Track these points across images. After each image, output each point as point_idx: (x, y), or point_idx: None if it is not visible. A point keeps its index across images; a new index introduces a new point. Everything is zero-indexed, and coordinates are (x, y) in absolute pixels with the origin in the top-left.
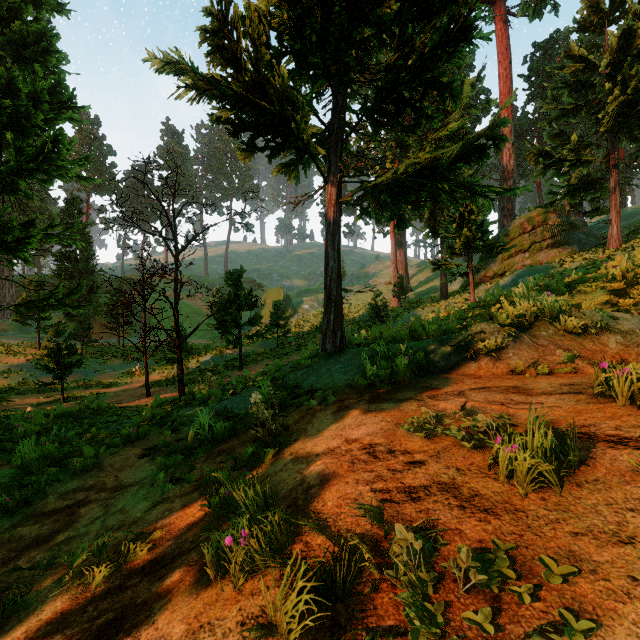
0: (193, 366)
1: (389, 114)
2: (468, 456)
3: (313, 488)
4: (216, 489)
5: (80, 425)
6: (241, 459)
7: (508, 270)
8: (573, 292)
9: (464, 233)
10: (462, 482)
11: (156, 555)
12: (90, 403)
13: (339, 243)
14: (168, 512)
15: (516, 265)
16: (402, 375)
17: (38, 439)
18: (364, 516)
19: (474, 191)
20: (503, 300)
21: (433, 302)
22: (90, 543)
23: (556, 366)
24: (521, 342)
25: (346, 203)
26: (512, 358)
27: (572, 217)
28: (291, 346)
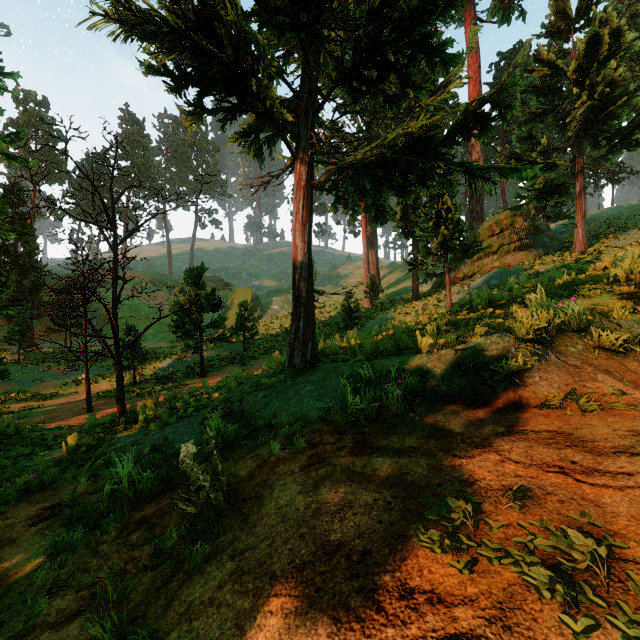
0: (149, 373)
1: (370, 80)
2: (571, 633)
3: None
4: None
5: None
6: (162, 546)
7: (477, 272)
8: (575, 295)
9: (441, 232)
10: None
11: None
12: (4, 427)
13: (310, 234)
14: None
15: (485, 267)
16: (394, 406)
17: None
18: None
19: (474, 172)
20: (516, 306)
21: (405, 303)
22: None
23: (603, 397)
24: (547, 361)
25: (319, 186)
26: (540, 384)
27: (537, 221)
28: (259, 350)
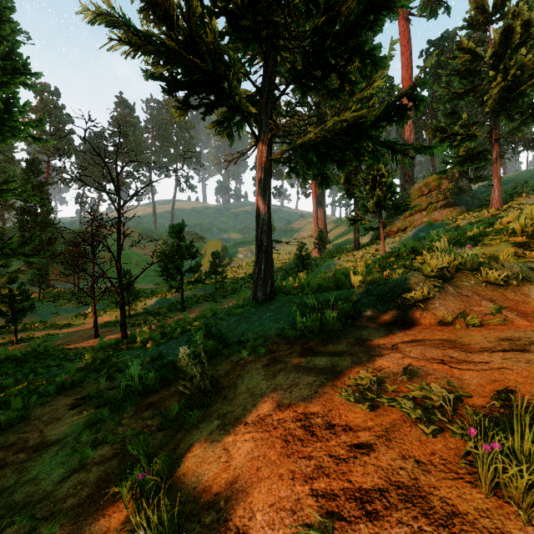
0: (141, 308)
1: (316, 78)
2: (425, 440)
3: (239, 480)
4: (132, 464)
5: (21, 370)
6: (168, 417)
7: (409, 226)
8: (479, 244)
9: (376, 193)
10: (428, 486)
11: None
12: (36, 346)
13: (269, 197)
14: (80, 486)
15: (416, 222)
16: (331, 325)
17: None
18: None
19: (395, 150)
20: (425, 251)
21: (348, 252)
22: None
23: (484, 317)
24: (446, 292)
25: (276, 160)
26: (439, 308)
27: (460, 183)
28: (228, 290)
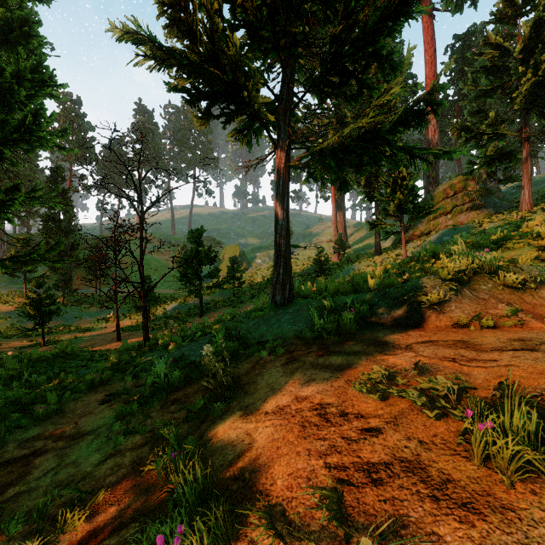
0: (160, 313)
1: (334, 85)
2: (429, 424)
3: (261, 457)
4: (164, 447)
5: (52, 369)
6: (193, 410)
7: (433, 230)
8: (502, 248)
9: (397, 196)
10: (428, 460)
11: (96, 524)
12: (64, 348)
13: (288, 203)
14: (117, 468)
15: (440, 225)
16: (348, 327)
17: (11, 383)
18: (319, 505)
19: (413, 154)
20: (443, 255)
21: (368, 257)
22: (36, 501)
23: (499, 320)
24: (462, 296)
25: (294, 166)
26: (455, 311)
27: (488, 184)
28: (246, 295)
